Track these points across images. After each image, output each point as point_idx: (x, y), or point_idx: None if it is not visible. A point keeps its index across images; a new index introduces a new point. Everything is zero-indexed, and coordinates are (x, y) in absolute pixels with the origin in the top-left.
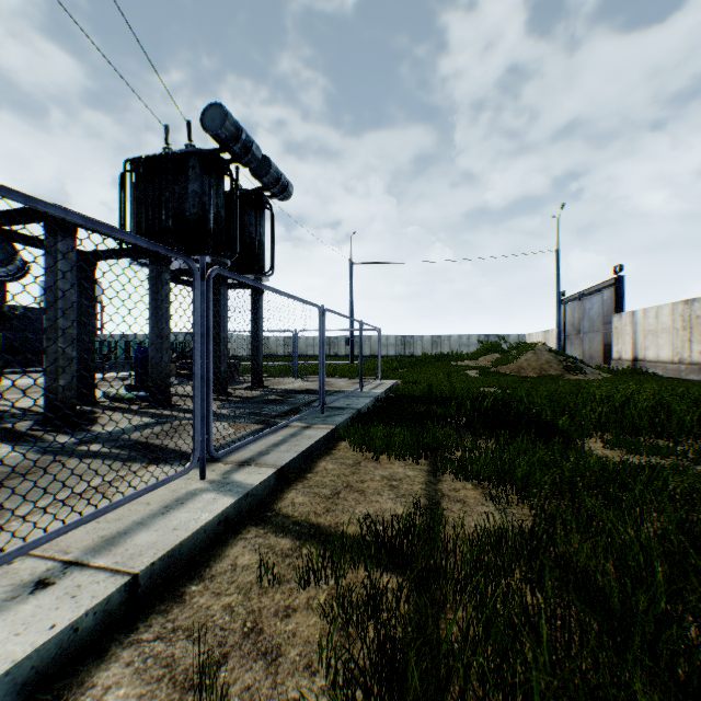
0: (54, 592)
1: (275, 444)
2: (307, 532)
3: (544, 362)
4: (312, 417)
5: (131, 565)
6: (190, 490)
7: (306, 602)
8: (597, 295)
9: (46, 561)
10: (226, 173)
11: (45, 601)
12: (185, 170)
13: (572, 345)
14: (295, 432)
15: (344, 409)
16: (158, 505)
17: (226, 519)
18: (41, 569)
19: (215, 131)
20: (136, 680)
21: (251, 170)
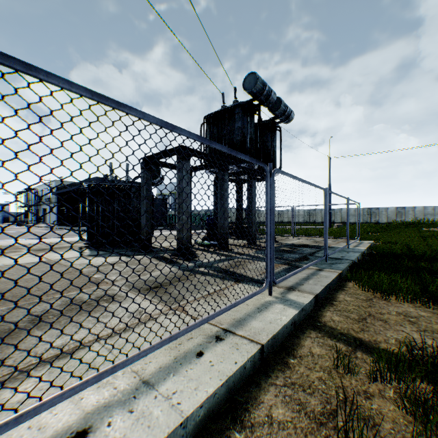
0: (226, 344)
1: (303, 278)
2: (353, 342)
3: None
4: (320, 263)
5: (258, 339)
6: (266, 300)
7: (378, 392)
8: None
9: (213, 326)
10: (255, 113)
11: (224, 348)
12: (233, 116)
13: None
14: (313, 272)
15: (340, 259)
16: (253, 306)
17: (294, 322)
18: (213, 330)
19: (250, 89)
20: (284, 407)
21: (268, 108)
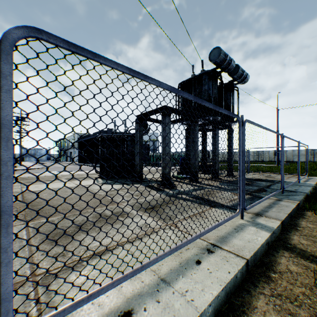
0: (216, 256)
1: (266, 207)
2: None
3: None
4: (277, 195)
5: (242, 254)
6: (239, 223)
7: None
8: None
9: (203, 241)
10: (217, 78)
11: (216, 259)
12: (201, 81)
13: None
14: (273, 201)
15: (295, 192)
16: (230, 227)
17: (267, 242)
18: (203, 243)
19: (215, 60)
20: (277, 314)
21: (228, 73)
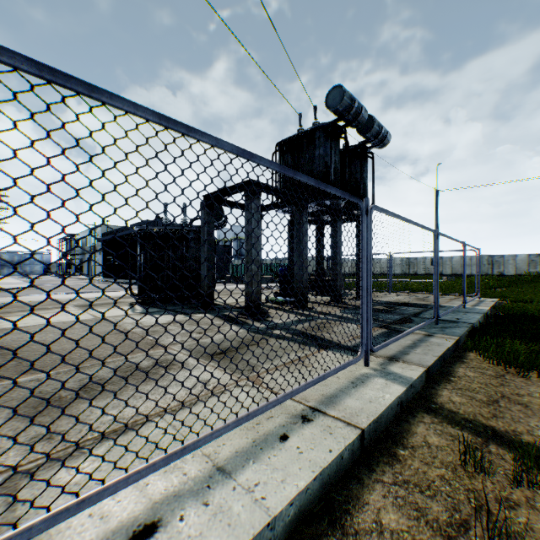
0: (315, 426)
1: (408, 346)
2: (483, 432)
3: None
4: (428, 327)
5: (356, 421)
6: (361, 373)
7: (525, 501)
8: None
9: (298, 403)
10: (340, 136)
11: (314, 431)
12: (313, 141)
13: None
14: (420, 338)
15: (455, 322)
16: (345, 380)
17: (400, 402)
18: (298, 408)
19: (335, 107)
20: (397, 512)
21: (357, 129)
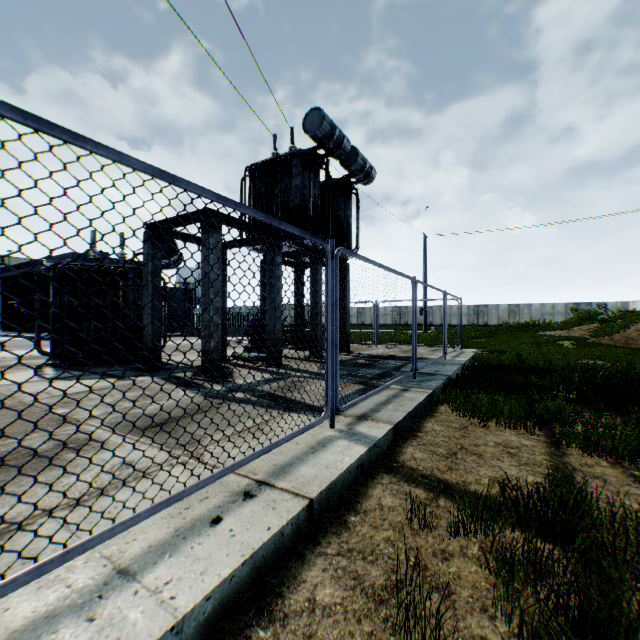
0: (258, 502)
1: (381, 403)
2: (437, 486)
3: None
4: (406, 381)
5: (306, 491)
6: (325, 436)
7: (460, 550)
8: None
9: (243, 478)
10: (321, 167)
11: (255, 508)
12: (289, 169)
13: None
14: (395, 393)
15: (434, 375)
16: (305, 445)
17: (361, 464)
18: (242, 483)
19: (314, 132)
20: (334, 584)
21: (340, 161)
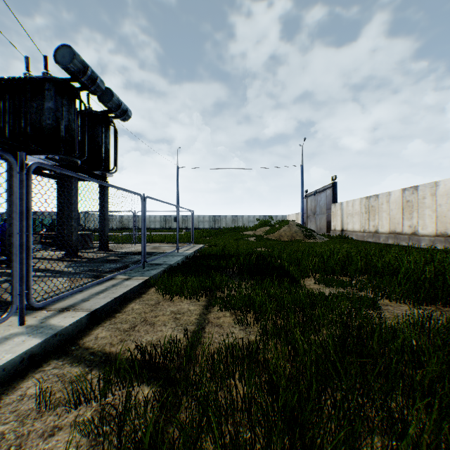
0: None
1: (97, 292)
2: (98, 360)
3: (294, 231)
4: (135, 271)
5: None
6: (6, 335)
7: (73, 420)
8: (324, 192)
9: None
10: (77, 97)
11: None
12: (42, 91)
13: (311, 222)
14: (117, 283)
15: (161, 264)
16: None
17: (31, 356)
18: None
19: (66, 65)
20: None
21: (98, 97)
